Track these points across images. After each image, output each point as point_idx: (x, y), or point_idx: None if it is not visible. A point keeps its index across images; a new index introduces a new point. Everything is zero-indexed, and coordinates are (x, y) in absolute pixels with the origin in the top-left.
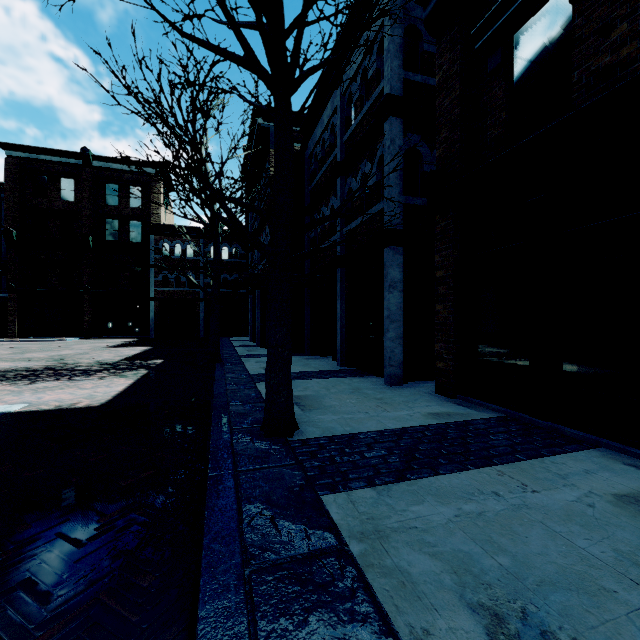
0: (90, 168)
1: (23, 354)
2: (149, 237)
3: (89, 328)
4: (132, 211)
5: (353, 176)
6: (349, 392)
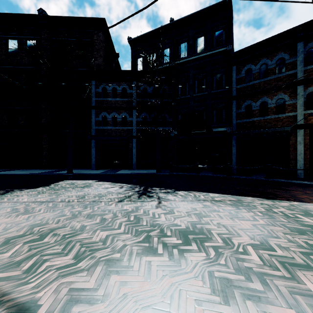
0: None
1: None
2: None
3: None
4: None
5: None
6: None
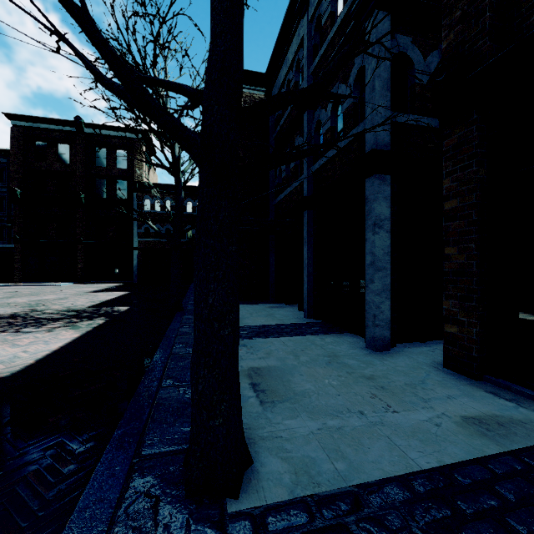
0: (82, 134)
1: (8, 299)
2: (133, 194)
3: (82, 274)
4: (118, 171)
5: (322, 106)
6: (325, 362)
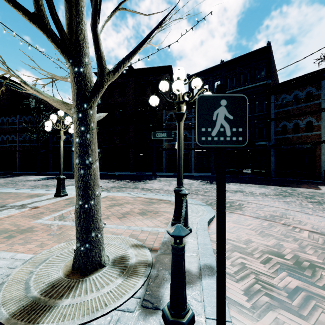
0: None
1: None
2: None
3: None
4: None
5: None
6: None
